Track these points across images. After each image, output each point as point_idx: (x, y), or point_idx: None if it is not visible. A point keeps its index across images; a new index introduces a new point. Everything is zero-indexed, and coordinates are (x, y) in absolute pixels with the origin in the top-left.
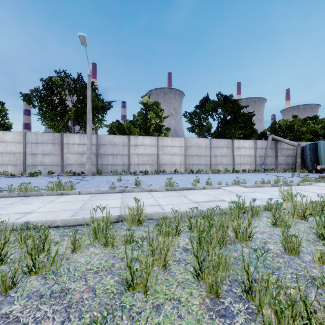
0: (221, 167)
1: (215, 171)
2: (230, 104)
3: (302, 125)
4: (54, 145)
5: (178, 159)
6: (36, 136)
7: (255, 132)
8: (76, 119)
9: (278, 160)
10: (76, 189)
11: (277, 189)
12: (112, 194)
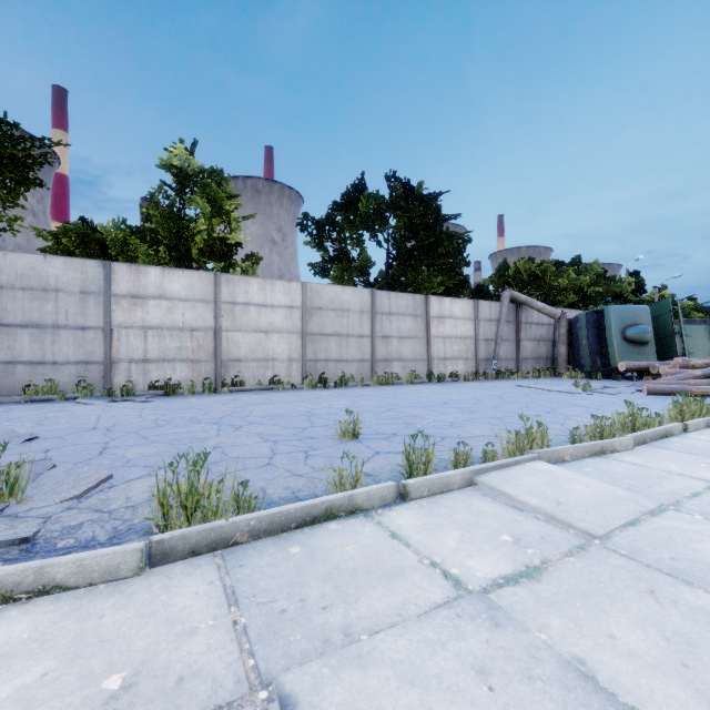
0: (400, 367)
1: (386, 380)
2: (420, 207)
3: (561, 274)
4: None
5: (283, 345)
6: None
7: (468, 283)
8: None
9: (522, 349)
10: None
11: (678, 462)
12: None
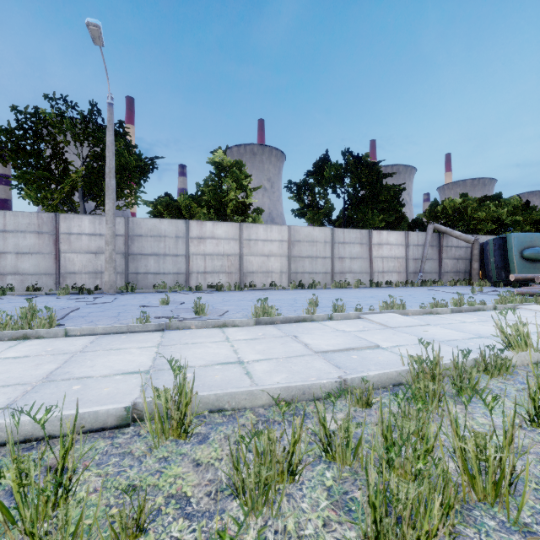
0: (351, 277)
1: (340, 285)
2: (366, 170)
3: (480, 208)
4: (40, 237)
5: (277, 264)
6: (3, 218)
7: (404, 218)
8: (88, 189)
9: (443, 265)
10: (68, 323)
11: (464, 317)
12: (140, 335)
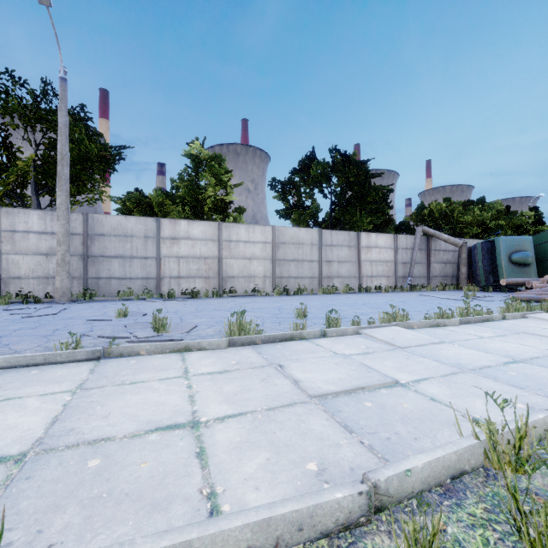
0: (339, 282)
1: (328, 290)
2: (354, 169)
3: (466, 212)
4: None
5: (260, 267)
6: None
7: (392, 221)
8: (40, 180)
9: (431, 269)
10: None
11: (477, 330)
12: (61, 369)
